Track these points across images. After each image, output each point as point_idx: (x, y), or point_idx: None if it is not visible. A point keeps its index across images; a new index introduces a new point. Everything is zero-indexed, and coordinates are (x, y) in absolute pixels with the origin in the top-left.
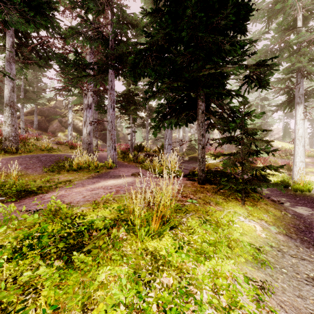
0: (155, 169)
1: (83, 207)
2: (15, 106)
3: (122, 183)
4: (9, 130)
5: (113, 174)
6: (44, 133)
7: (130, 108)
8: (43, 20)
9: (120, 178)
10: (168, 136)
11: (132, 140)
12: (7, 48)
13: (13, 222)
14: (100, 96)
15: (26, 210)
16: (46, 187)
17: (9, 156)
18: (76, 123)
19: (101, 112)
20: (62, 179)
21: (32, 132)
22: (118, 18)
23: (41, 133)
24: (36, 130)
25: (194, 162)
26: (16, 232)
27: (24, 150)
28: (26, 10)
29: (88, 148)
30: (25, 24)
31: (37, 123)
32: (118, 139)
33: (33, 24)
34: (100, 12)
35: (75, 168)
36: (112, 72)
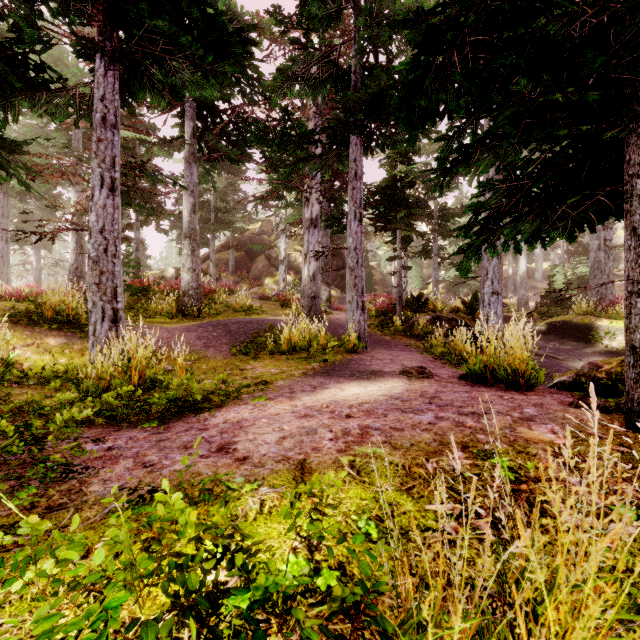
0: (460, 355)
1: (267, 489)
2: (197, 236)
3: (377, 397)
4: (188, 279)
5: (358, 368)
6: (244, 280)
7: (397, 216)
8: (228, 65)
9: (373, 381)
10: (491, 272)
11: (401, 285)
12: (186, 141)
13: (60, 549)
14: (335, 201)
15: (129, 486)
16: (216, 398)
17: (186, 323)
18: (294, 258)
19: (336, 230)
20: (257, 373)
21: (226, 279)
22: (370, 13)
23: (239, 281)
24: (232, 275)
25: (563, 337)
26: (33, 615)
27: (209, 312)
28: (202, 55)
29: (311, 307)
30: (202, 82)
31: (234, 264)
32: (371, 285)
33: (213, 78)
34: (333, 18)
35: (284, 348)
36: (357, 141)
